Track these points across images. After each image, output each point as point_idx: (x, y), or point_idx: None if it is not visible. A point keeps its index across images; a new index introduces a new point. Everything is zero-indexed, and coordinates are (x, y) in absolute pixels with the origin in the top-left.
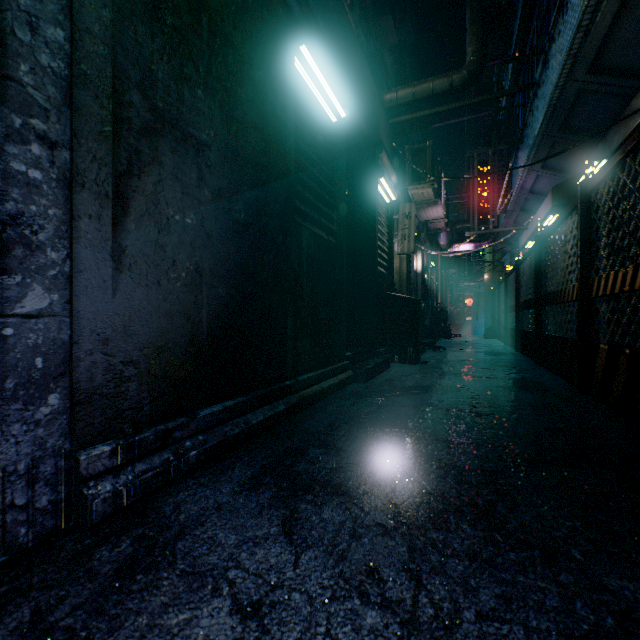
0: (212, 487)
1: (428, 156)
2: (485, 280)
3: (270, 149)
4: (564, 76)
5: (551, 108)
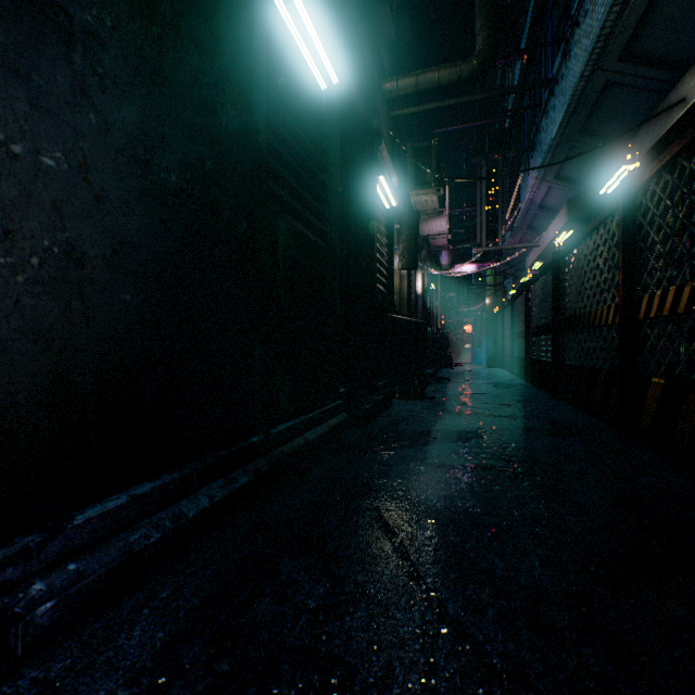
0: (68, 692)
1: (433, 157)
2: (487, 305)
3: (225, 88)
4: (592, 64)
5: (573, 105)
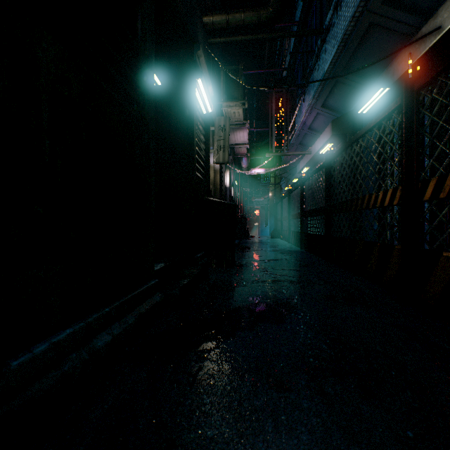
0: None
1: (240, 77)
2: (270, 197)
3: None
4: (362, 5)
5: (343, 43)
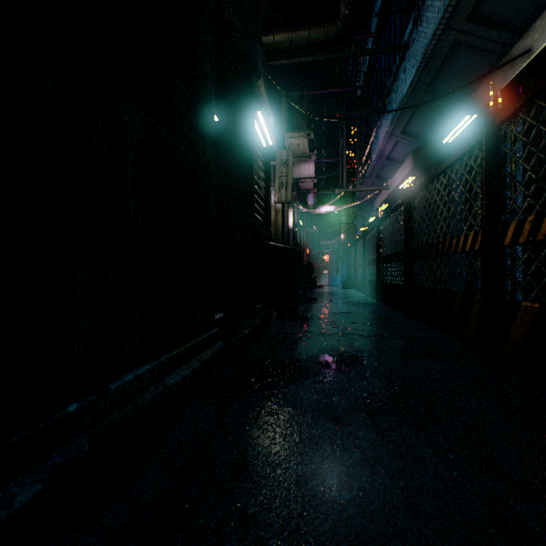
0: None
1: (305, 104)
2: (342, 239)
3: None
4: (444, 22)
5: (423, 63)
